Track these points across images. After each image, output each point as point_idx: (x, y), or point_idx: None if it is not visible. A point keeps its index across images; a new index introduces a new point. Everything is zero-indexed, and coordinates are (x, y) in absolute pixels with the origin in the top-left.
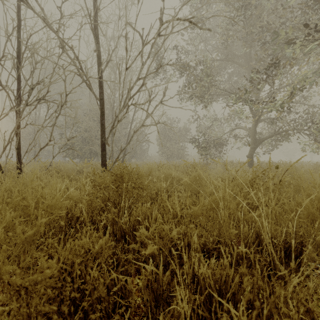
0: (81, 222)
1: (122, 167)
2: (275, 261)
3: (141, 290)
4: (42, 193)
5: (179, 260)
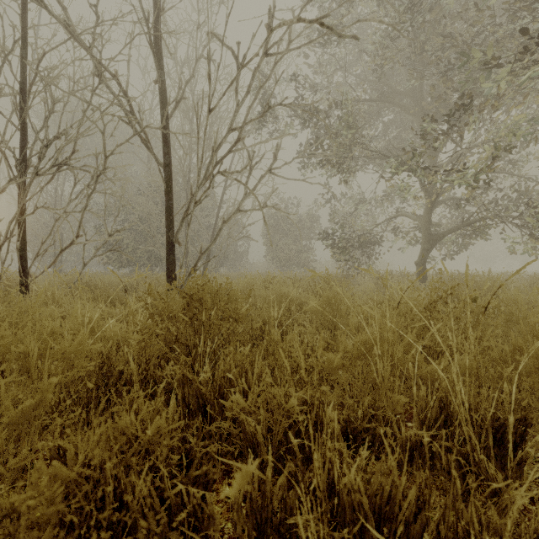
0: (127, 381)
1: (202, 282)
2: (476, 453)
3: (232, 508)
4: (54, 329)
5: (303, 451)
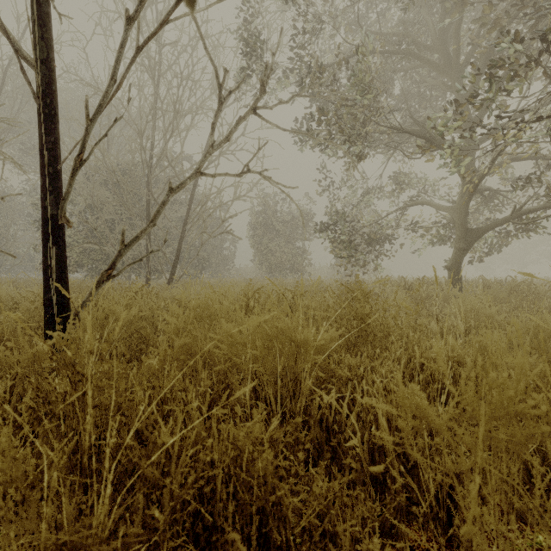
0: None
1: None
2: None
3: None
4: None
5: None
